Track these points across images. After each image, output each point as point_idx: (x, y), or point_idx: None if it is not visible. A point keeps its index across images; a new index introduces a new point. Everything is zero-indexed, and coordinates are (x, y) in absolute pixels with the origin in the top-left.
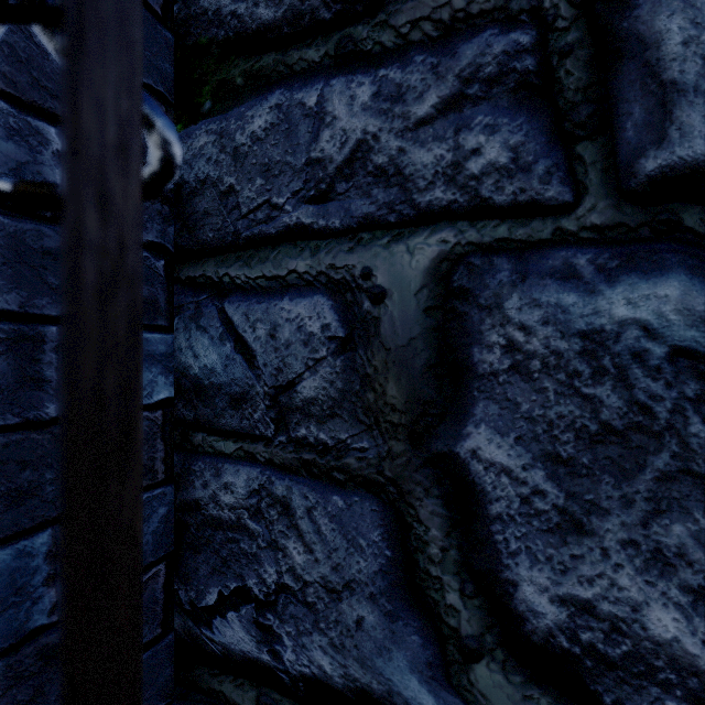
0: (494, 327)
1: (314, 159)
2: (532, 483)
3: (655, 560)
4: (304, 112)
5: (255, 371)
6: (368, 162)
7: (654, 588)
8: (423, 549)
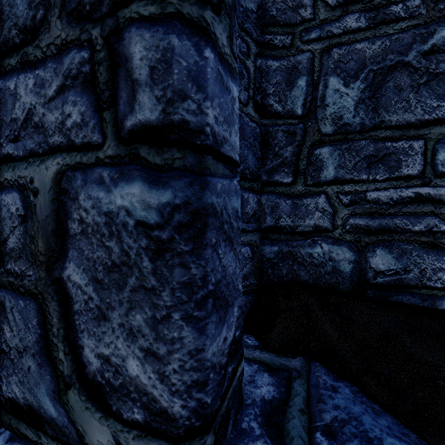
0: (75, 210)
1: (13, 118)
2: (89, 293)
3: (130, 333)
4: (10, 93)
5: None
6: (32, 120)
7: (130, 349)
8: (51, 329)
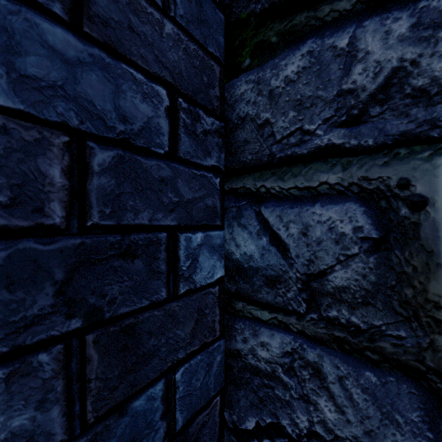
0: None
1: (345, 90)
2: None
3: None
4: (335, 53)
5: (287, 260)
6: (405, 86)
7: None
8: None
